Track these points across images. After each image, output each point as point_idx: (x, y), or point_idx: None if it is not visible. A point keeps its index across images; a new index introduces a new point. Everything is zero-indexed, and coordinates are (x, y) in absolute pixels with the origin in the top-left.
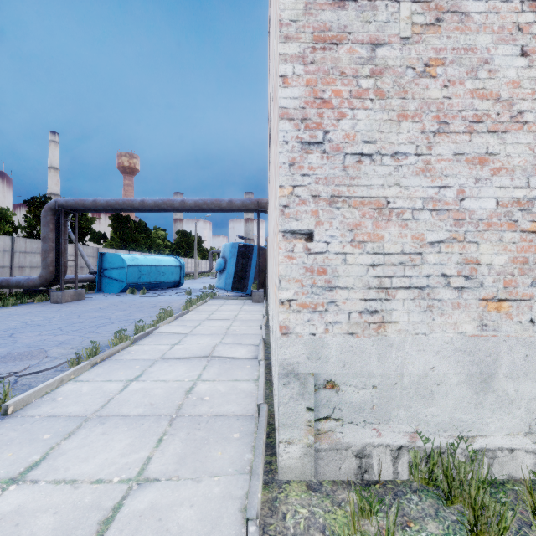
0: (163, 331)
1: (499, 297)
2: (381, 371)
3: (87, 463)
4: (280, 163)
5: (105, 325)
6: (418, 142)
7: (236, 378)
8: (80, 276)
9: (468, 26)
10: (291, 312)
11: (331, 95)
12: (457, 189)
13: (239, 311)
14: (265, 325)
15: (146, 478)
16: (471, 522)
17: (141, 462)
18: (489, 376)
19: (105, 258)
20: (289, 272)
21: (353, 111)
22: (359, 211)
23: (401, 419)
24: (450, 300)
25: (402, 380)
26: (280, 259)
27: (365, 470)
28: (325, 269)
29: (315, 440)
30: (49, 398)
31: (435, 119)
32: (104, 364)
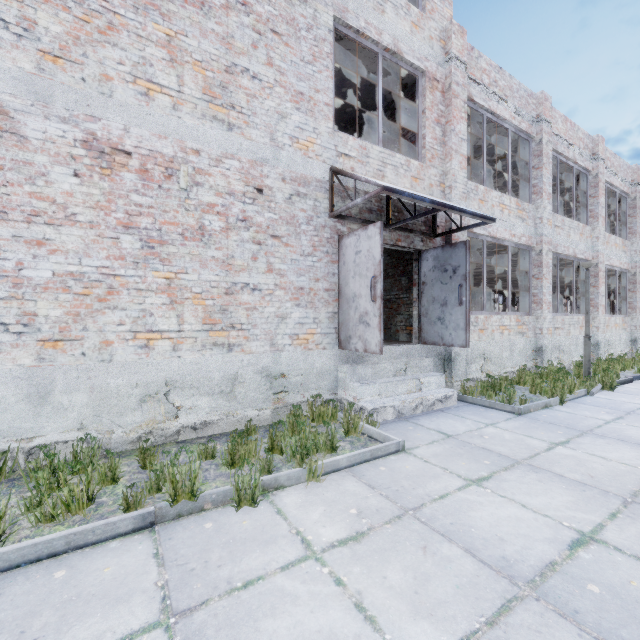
0: None
1: (56, 339)
2: None
3: None
4: None
5: None
6: None
7: None
8: None
9: (27, 146)
10: None
11: None
12: (17, 262)
13: None
14: None
15: None
16: None
17: None
18: (47, 393)
19: None
20: None
21: None
22: None
23: None
24: (9, 341)
25: None
26: None
27: None
28: None
29: None
30: None
31: None
32: None
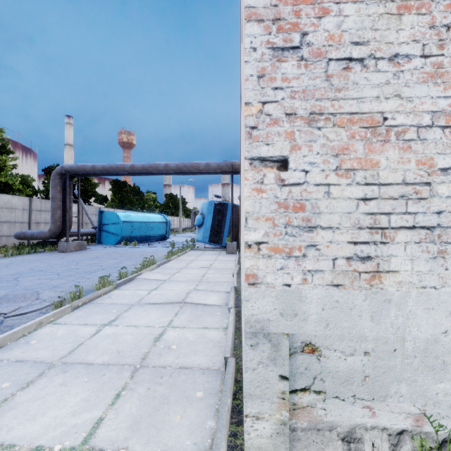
0: (145, 277)
1: None
2: (375, 333)
3: (33, 422)
4: (247, 75)
5: (96, 271)
6: (425, 40)
7: (206, 325)
8: (84, 231)
9: None
10: (260, 258)
11: None
12: None
13: (215, 260)
14: (236, 273)
15: (90, 448)
16: None
17: (90, 425)
18: None
19: (104, 215)
20: (257, 208)
21: (339, 6)
22: (347, 131)
23: (402, 395)
24: None
25: (403, 346)
26: (247, 192)
27: None
28: (303, 204)
29: (290, 417)
30: (24, 340)
31: (449, 8)
32: (85, 308)
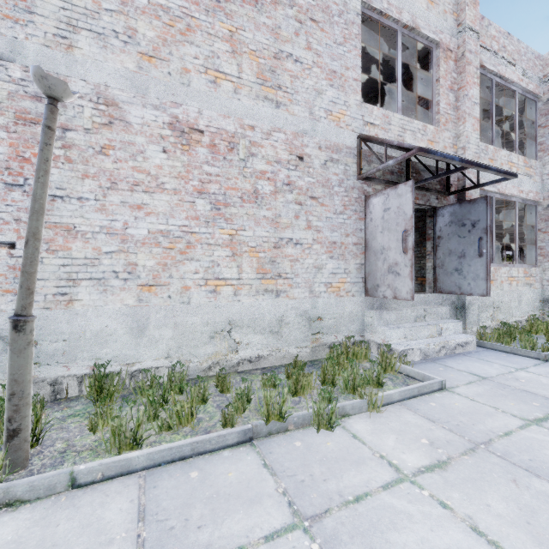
0: None
1: (150, 284)
2: (70, 330)
3: None
4: None
5: None
6: (97, 193)
7: None
8: None
9: (131, 130)
10: None
11: (31, 155)
12: (123, 222)
13: None
14: None
15: None
16: (96, 398)
17: None
18: (144, 328)
19: None
20: None
21: None
22: (53, 231)
23: (85, 358)
24: (119, 286)
25: (85, 335)
26: None
27: (58, 392)
28: None
29: None
30: None
31: (109, 180)
32: None
